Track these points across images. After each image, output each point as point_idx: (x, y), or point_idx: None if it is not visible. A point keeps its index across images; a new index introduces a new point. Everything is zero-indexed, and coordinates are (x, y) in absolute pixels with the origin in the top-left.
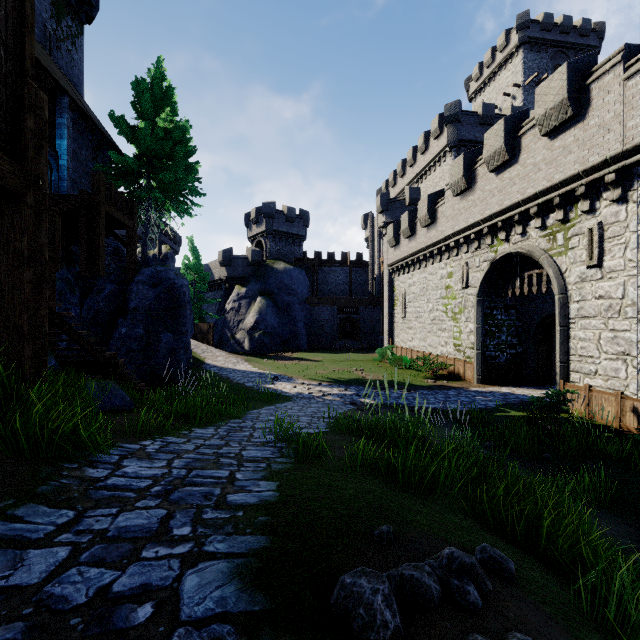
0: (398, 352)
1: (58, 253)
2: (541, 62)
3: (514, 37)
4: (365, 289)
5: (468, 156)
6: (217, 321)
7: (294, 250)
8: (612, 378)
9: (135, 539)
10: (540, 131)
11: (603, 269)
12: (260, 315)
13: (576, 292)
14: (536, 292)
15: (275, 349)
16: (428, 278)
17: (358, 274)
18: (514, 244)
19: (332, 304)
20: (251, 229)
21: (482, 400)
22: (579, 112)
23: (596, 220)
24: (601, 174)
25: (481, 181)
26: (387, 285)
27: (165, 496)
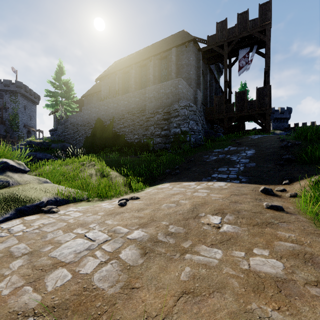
0: None
1: None
2: None
3: None
4: None
5: None
6: None
7: (283, 124)
8: None
9: None
10: None
11: None
12: None
13: None
14: None
15: None
16: None
17: None
18: None
19: None
20: None
21: None
22: None
23: None
24: None
25: None
26: None
27: None
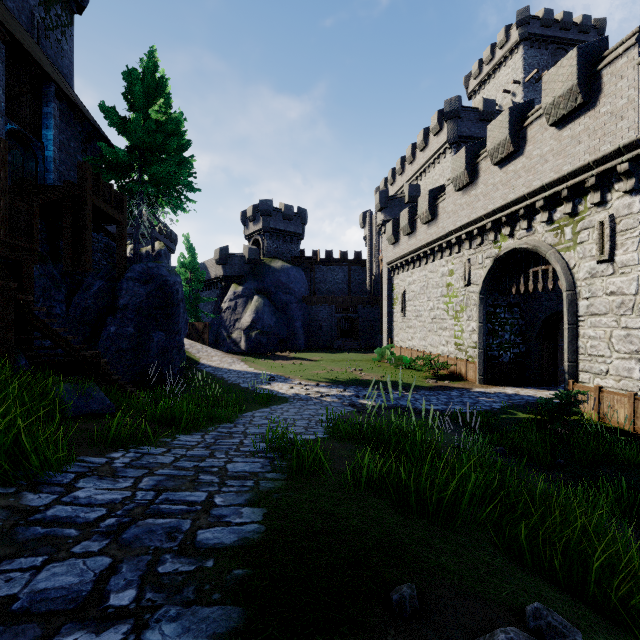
0: (397, 352)
1: (36, 245)
2: (541, 59)
3: (514, 33)
4: (363, 288)
5: (470, 149)
6: (213, 320)
7: (292, 248)
8: (625, 378)
9: (49, 615)
10: (547, 120)
11: (615, 264)
12: (257, 314)
13: (585, 288)
14: (542, 289)
15: (272, 349)
16: (428, 276)
17: (356, 273)
18: (519, 239)
19: (330, 303)
20: (248, 227)
21: (486, 401)
22: (589, 99)
23: (607, 213)
24: (613, 164)
25: (484, 175)
26: (386, 283)
27: (116, 534)
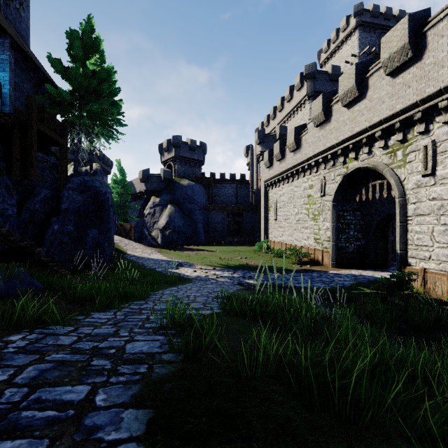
0: (271, 245)
1: None
2: (371, 39)
3: (352, 21)
4: (247, 200)
5: (326, 96)
6: (138, 223)
7: (195, 171)
8: (444, 262)
9: None
10: (385, 71)
11: (436, 177)
12: (170, 218)
13: (413, 196)
14: (378, 197)
15: (181, 243)
16: (294, 190)
17: (242, 189)
18: (362, 161)
19: (223, 210)
20: (164, 155)
21: (339, 280)
22: (417, 54)
23: (430, 139)
24: (435, 101)
25: (336, 114)
26: (263, 196)
27: None
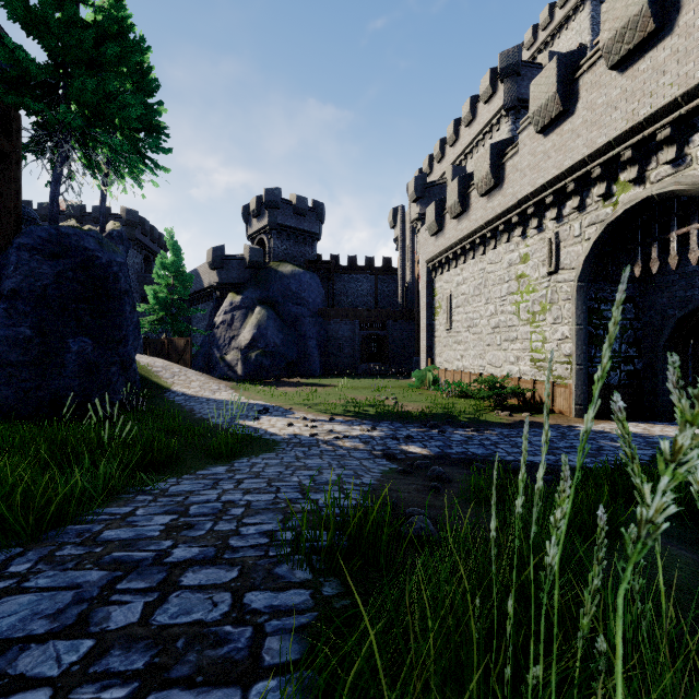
0: (441, 376)
1: None
2: None
3: None
4: (394, 302)
5: (564, 60)
6: (205, 339)
7: (305, 251)
8: None
9: None
10: None
11: None
12: (258, 330)
13: None
14: (697, 261)
15: (278, 374)
16: (487, 269)
17: (385, 283)
18: (656, 183)
19: (353, 317)
20: (251, 225)
21: (614, 446)
22: None
23: None
24: None
25: (589, 93)
26: (425, 288)
27: None
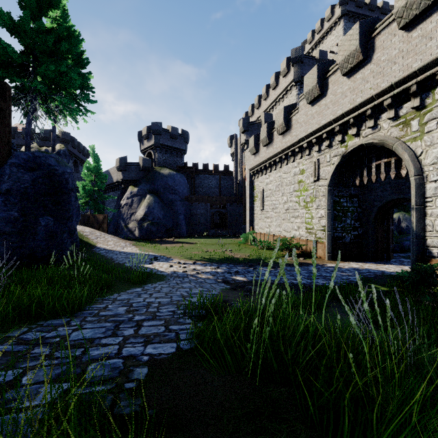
0: (257, 237)
1: None
2: None
3: (337, 10)
4: (231, 192)
5: (321, 67)
6: (114, 214)
7: (177, 160)
8: None
9: None
10: (398, 24)
11: None
12: (148, 209)
13: (433, 172)
14: (384, 179)
15: (160, 236)
16: (283, 176)
17: (225, 180)
18: (365, 137)
19: (206, 201)
20: (143, 143)
21: (342, 275)
22: None
23: None
24: None
25: (333, 86)
26: (249, 185)
27: None
